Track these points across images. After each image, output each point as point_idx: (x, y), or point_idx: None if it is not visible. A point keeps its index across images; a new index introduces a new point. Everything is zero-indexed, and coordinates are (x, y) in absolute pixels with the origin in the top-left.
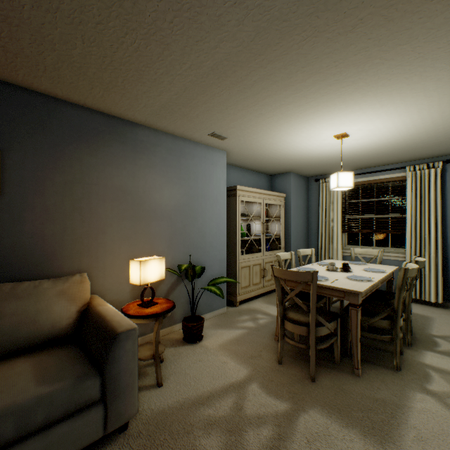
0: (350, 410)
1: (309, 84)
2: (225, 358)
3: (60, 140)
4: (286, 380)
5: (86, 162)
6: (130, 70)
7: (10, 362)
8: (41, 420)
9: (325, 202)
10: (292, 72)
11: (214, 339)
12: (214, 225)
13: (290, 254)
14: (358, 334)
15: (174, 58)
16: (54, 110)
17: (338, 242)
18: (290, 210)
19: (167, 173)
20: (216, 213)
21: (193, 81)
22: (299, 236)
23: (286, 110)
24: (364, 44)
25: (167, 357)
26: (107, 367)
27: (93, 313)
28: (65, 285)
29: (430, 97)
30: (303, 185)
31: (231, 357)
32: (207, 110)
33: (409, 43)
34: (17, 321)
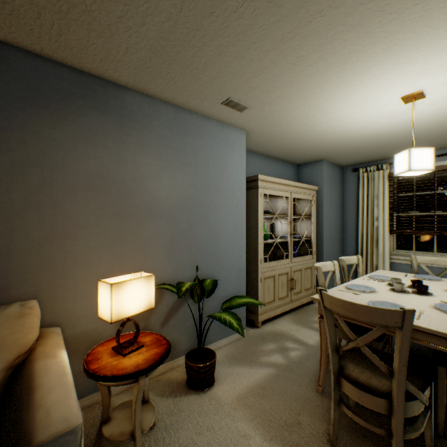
0: None
1: None
2: (245, 425)
3: (5, 102)
4: None
5: (46, 136)
6: None
7: None
8: None
9: (367, 196)
10: None
11: (229, 384)
12: (230, 225)
13: (332, 264)
14: None
15: None
16: None
17: (385, 246)
18: (322, 206)
19: (167, 156)
20: (233, 209)
21: None
22: (333, 238)
23: (342, 47)
24: None
25: (161, 418)
26: None
27: (24, 375)
28: None
29: None
30: (337, 176)
31: (255, 424)
32: (218, 53)
33: None
34: None
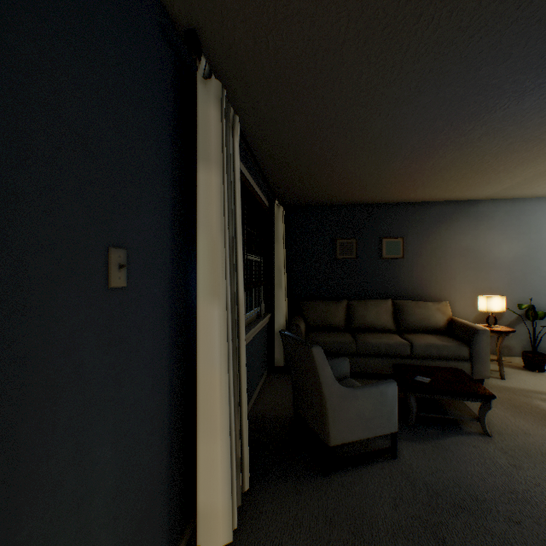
0: None
1: None
2: None
3: (429, 225)
4: None
5: (442, 235)
6: (481, 184)
7: (421, 334)
8: (444, 354)
9: None
10: None
11: None
12: None
13: None
14: None
15: (515, 173)
16: (425, 209)
17: None
18: None
19: (505, 231)
20: None
21: (531, 176)
22: None
23: None
24: None
25: (506, 371)
26: (472, 344)
27: (456, 322)
28: (438, 306)
29: None
30: None
31: None
32: None
33: None
34: (421, 318)
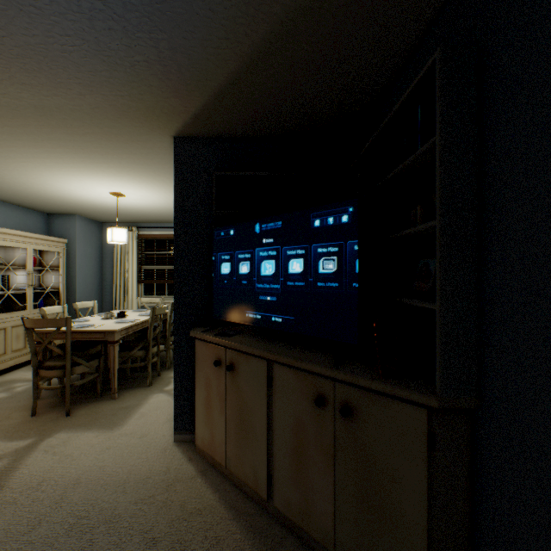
0: (97, 420)
1: (62, 152)
2: None
3: None
4: (38, 425)
5: None
6: None
7: None
8: None
9: (121, 251)
10: (38, 139)
11: None
12: None
13: (62, 307)
14: (116, 365)
15: None
16: None
17: (134, 293)
18: (75, 259)
19: None
20: None
21: None
22: (90, 289)
23: (44, 162)
24: (100, 145)
25: None
26: None
27: None
28: None
29: (172, 186)
30: (96, 230)
31: None
32: None
33: (134, 155)
34: None
